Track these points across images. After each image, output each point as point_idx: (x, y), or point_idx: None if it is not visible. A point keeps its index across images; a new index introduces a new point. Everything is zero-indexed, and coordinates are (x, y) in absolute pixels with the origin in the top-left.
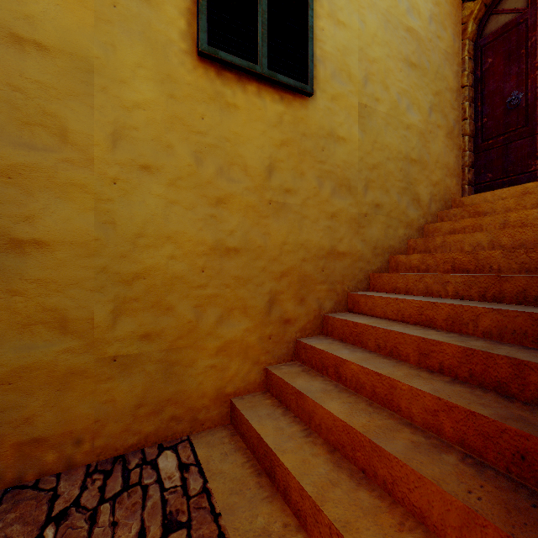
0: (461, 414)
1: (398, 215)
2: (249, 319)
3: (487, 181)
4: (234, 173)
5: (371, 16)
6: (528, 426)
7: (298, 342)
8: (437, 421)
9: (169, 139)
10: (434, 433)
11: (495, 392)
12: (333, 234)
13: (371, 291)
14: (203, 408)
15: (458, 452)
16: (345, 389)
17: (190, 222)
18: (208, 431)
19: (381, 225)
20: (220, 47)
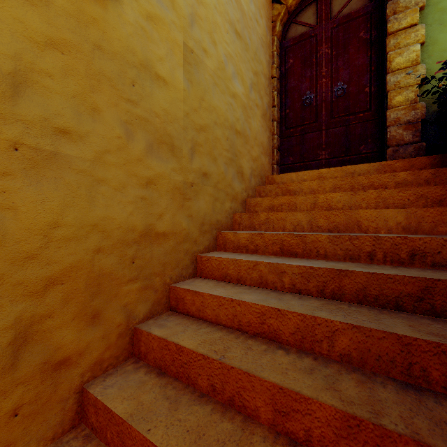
0: None
1: (225, 187)
2: None
3: (289, 163)
4: None
5: None
6: None
7: (85, 393)
8: None
9: None
10: None
11: None
12: (149, 207)
13: (198, 276)
14: None
15: None
16: None
17: None
18: None
19: (208, 198)
20: None
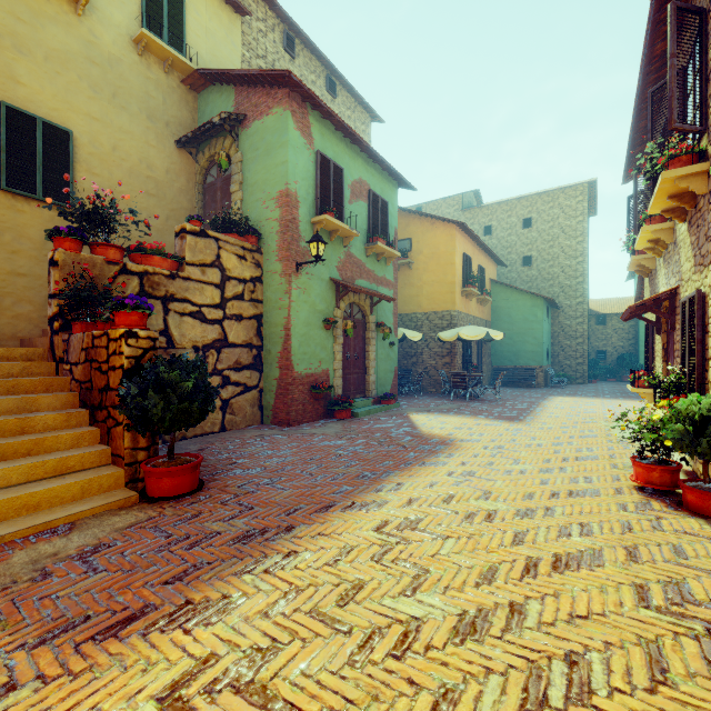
0: None
1: None
2: (33, 306)
3: None
4: (23, 241)
5: (119, 171)
6: None
7: None
8: None
9: None
10: None
11: None
12: None
13: None
14: (5, 340)
15: None
16: None
17: None
18: None
19: None
20: (14, 187)
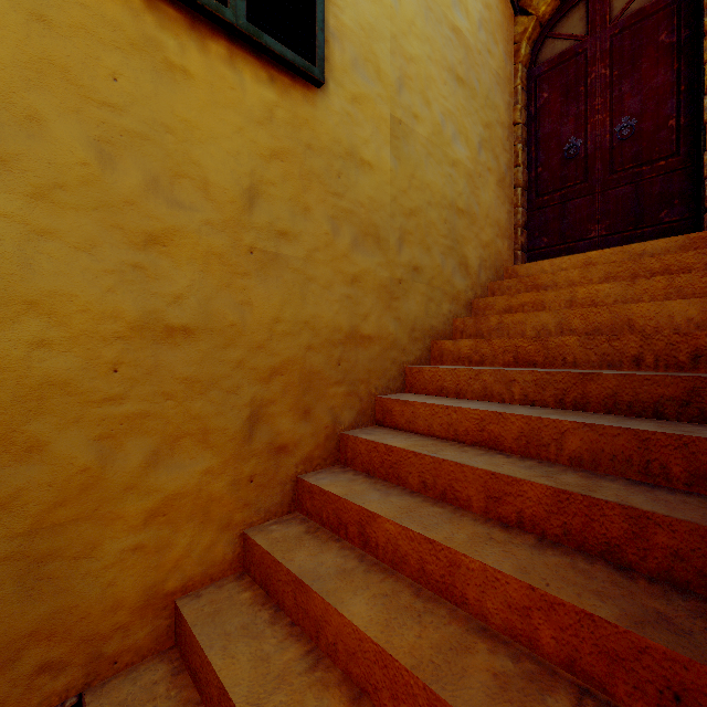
0: (570, 617)
1: (441, 284)
2: (212, 451)
3: (543, 247)
4: (182, 192)
5: None
6: (679, 638)
7: (300, 481)
8: (529, 626)
9: (33, 104)
10: (523, 645)
11: (603, 559)
12: (354, 307)
13: (407, 392)
14: (117, 630)
15: (568, 686)
16: (376, 564)
17: (85, 275)
18: (127, 673)
19: (420, 297)
20: None
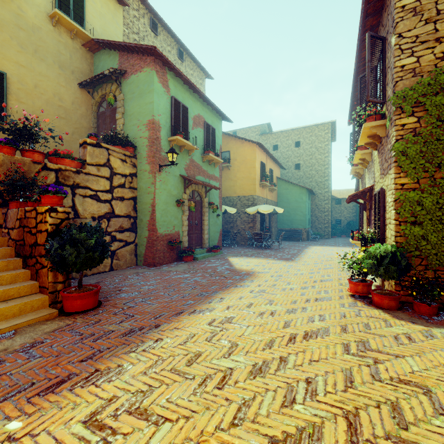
0: None
1: None
2: None
3: None
4: None
5: (39, 101)
6: None
7: None
8: None
9: None
10: None
11: None
12: None
13: None
14: None
15: None
16: None
17: None
18: None
19: None
20: None
